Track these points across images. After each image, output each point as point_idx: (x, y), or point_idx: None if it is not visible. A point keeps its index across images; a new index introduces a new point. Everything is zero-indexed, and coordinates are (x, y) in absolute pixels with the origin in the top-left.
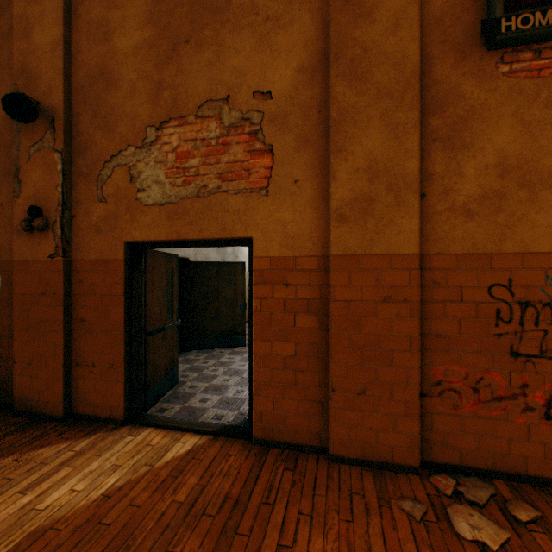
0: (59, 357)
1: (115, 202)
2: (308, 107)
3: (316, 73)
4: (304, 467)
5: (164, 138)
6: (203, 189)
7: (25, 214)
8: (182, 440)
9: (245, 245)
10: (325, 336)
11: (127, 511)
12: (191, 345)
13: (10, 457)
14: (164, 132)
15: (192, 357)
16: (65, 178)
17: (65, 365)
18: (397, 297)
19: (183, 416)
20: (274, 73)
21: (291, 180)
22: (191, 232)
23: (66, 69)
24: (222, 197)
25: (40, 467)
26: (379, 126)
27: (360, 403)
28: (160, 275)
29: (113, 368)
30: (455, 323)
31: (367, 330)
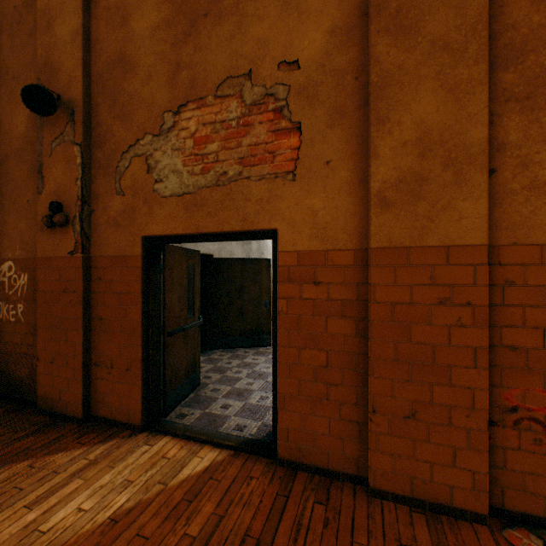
0: (79, 357)
1: (132, 194)
2: (342, 74)
3: (353, 33)
4: (338, 501)
5: (181, 123)
6: (223, 176)
7: (47, 210)
8: (200, 454)
9: (269, 238)
10: (363, 345)
11: (133, 544)
12: (215, 344)
13: (25, 462)
14: (181, 116)
15: (216, 356)
16: (85, 172)
17: (84, 365)
18: (457, 299)
19: (202, 424)
20: (302, 39)
21: (321, 161)
22: (210, 224)
23: (86, 59)
24: (244, 184)
25: (51, 476)
26: (434, 87)
27: (408, 428)
28: (181, 272)
29: (130, 370)
30: (537, 334)
31: (418, 340)
